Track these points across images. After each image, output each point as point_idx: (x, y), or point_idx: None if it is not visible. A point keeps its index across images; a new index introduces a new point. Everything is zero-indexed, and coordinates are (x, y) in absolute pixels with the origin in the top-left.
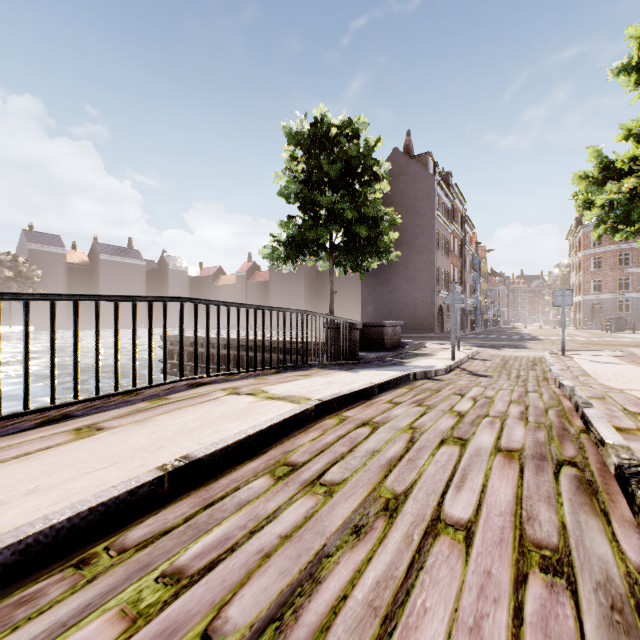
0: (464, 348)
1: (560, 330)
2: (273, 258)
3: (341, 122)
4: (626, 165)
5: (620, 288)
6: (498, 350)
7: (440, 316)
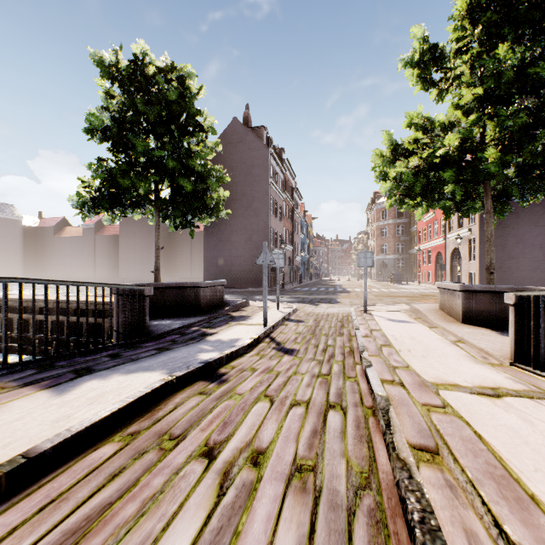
0: (285, 306)
1: (362, 282)
2: (81, 206)
3: (163, 64)
4: (411, 146)
5: (398, 251)
6: (315, 306)
7: (274, 271)
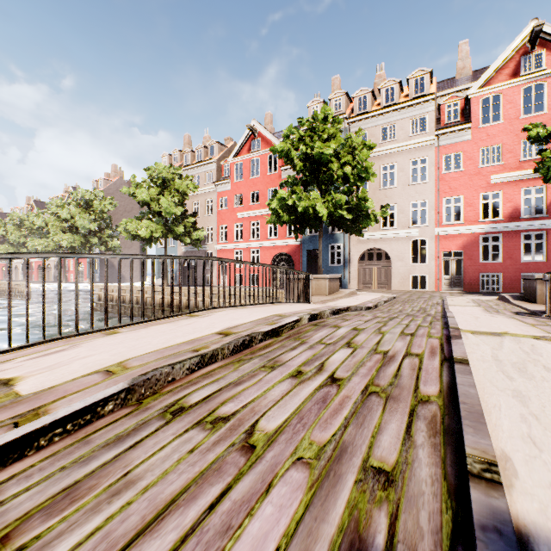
0: None
1: None
2: None
3: None
4: None
5: None
6: None
7: None
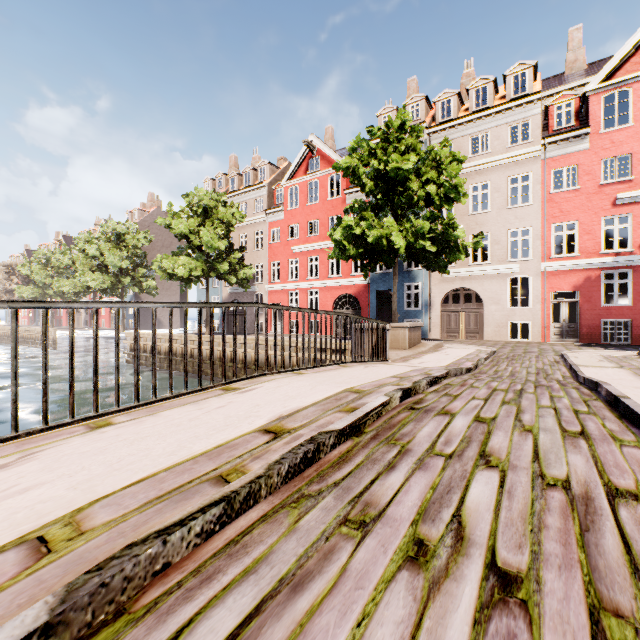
0: None
1: None
2: None
3: None
4: None
5: None
6: None
7: None
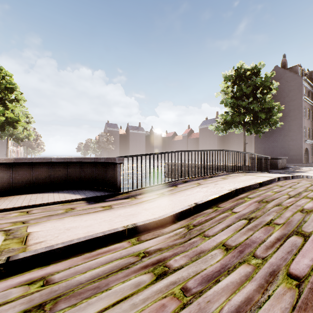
0: None
1: None
2: (217, 130)
3: (251, 67)
4: None
5: None
6: None
7: (306, 154)
